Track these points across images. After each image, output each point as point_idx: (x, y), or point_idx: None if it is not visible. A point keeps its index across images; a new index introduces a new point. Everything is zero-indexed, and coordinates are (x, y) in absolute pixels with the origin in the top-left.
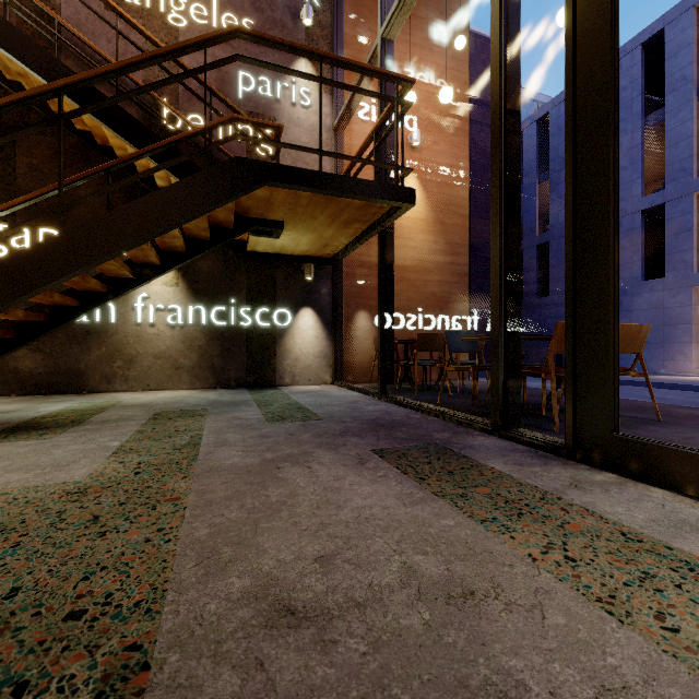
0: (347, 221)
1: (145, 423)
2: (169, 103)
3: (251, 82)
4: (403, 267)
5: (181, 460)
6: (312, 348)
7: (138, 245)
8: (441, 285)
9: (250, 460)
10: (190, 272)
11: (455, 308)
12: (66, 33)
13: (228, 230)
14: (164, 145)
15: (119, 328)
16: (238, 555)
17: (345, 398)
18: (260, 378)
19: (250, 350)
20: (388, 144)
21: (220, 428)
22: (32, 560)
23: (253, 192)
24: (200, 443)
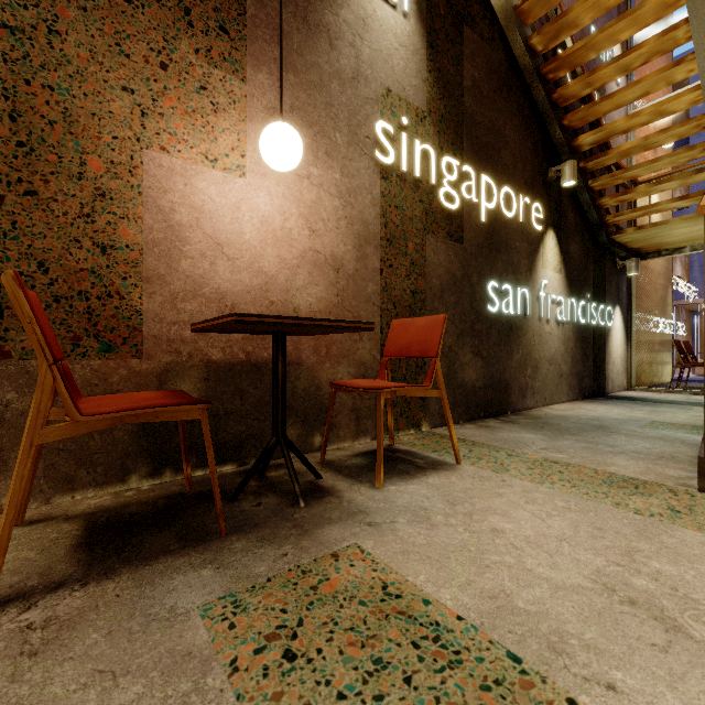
0: None
1: None
2: None
3: None
4: (652, 268)
5: None
6: (619, 351)
7: None
8: (664, 289)
9: None
10: (566, 256)
11: (668, 312)
12: None
13: None
14: None
15: (529, 323)
16: None
17: None
18: (598, 385)
19: (594, 353)
20: None
21: None
22: None
23: None
24: None
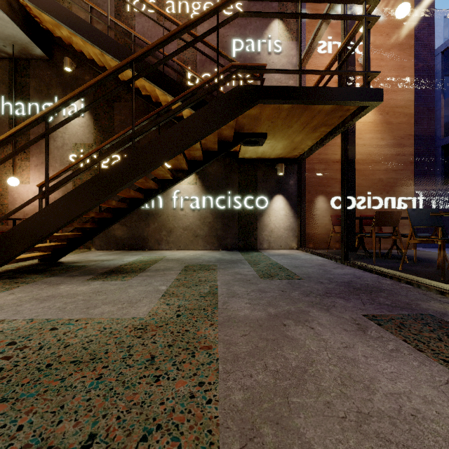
0: (315, 126)
1: (180, 273)
2: (191, 69)
3: (241, 44)
4: None
5: (206, 307)
6: (283, 224)
7: (176, 155)
8: (388, 173)
9: (258, 313)
10: (203, 175)
11: (401, 191)
12: (137, 40)
13: (229, 143)
14: (190, 92)
15: (164, 211)
16: (281, 443)
17: (313, 261)
18: (247, 244)
19: (240, 224)
20: (350, 61)
21: (228, 281)
22: (107, 399)
23: (248, 112)
24: (217, 293)
